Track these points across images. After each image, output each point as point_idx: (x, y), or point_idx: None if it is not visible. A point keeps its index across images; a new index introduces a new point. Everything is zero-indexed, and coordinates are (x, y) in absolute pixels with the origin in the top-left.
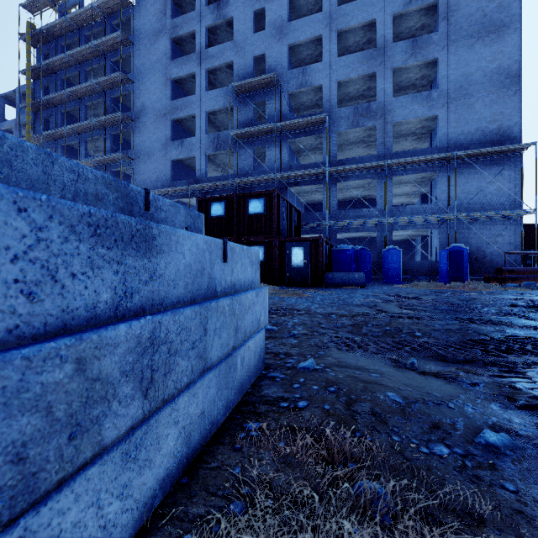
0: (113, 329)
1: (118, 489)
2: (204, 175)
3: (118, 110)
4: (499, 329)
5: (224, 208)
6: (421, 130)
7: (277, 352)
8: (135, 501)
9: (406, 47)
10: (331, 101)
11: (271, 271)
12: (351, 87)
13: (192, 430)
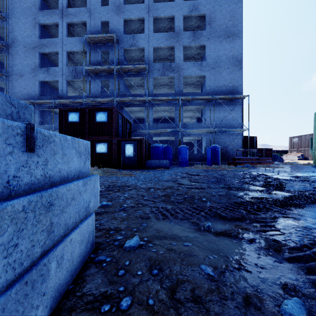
0: None
1: None
2: (65, 94)
3: None
4: (245, 193)
5: (79, 117)
6: (197, 82)
7: (109, 228)
8: None
9: (190, 35)
10: (150, 58)
11: (112, 159)
12: (161, 52)
13: None
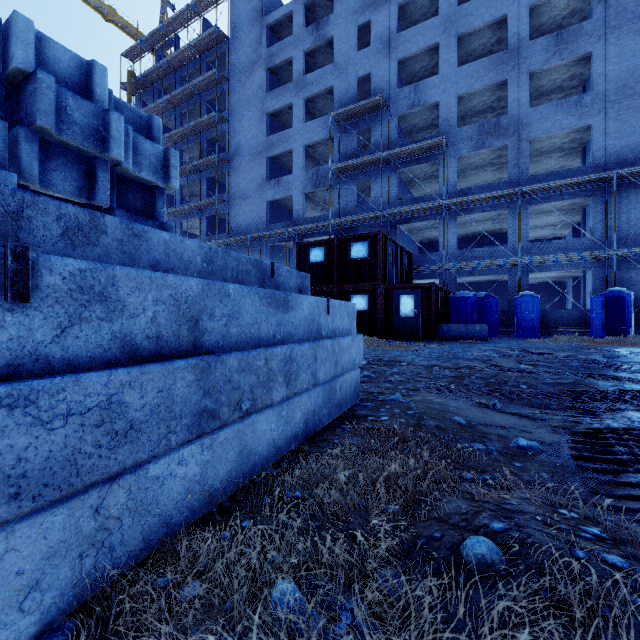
0: (276, 348)
1: (278, 427)
2: (302, 216)
3: (212, 151)
4: (618, 384)
5: (324, 254)
6: (570, 144)
7: (372, 392)
8: (284, 438)
9: (547, 44)
10: (450, 120)
11: (376, 322)
12: (476, 99)
13: (308, 418)
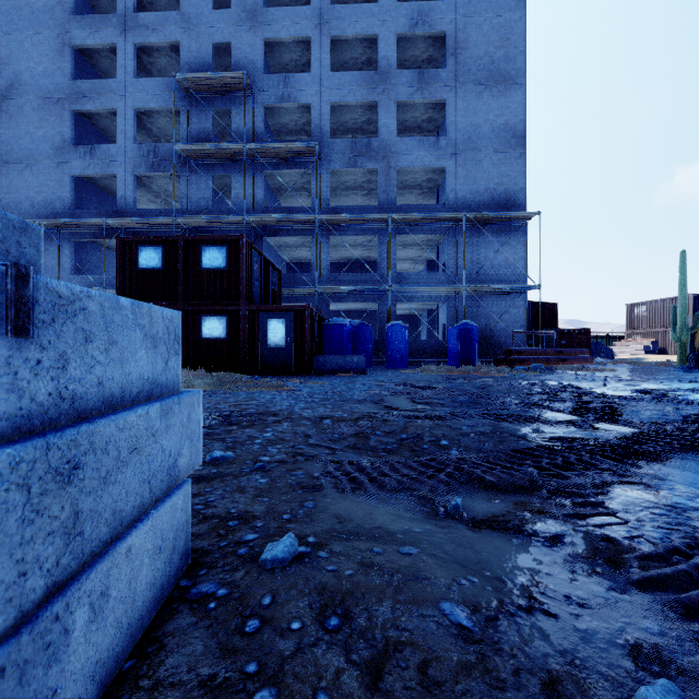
0: None
1: None
2: (132, 205)
3: None
4: (536, 428)
5: (163, 257)
6: (428, 184)
7: (226, 513)
8: None
9: (412, 78)
10: (322, 127)
11: (238, 352)
12: (348, 114)
13: None
